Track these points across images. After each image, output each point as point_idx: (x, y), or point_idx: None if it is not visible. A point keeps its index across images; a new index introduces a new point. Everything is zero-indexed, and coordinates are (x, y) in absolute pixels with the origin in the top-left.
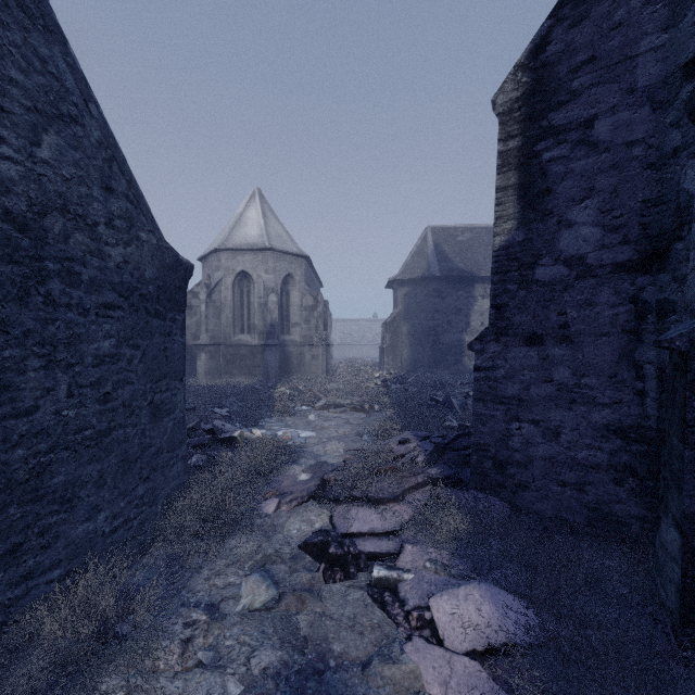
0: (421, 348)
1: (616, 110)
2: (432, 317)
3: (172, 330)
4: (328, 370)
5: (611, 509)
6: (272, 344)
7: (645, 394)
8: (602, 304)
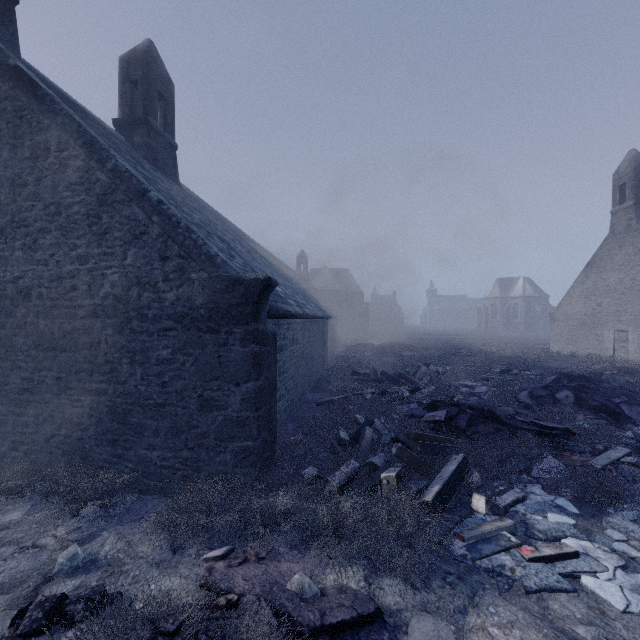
0: None
1: None
2: None
3: (228, 341)
4: None
5: None
6: None
7: None
8: None
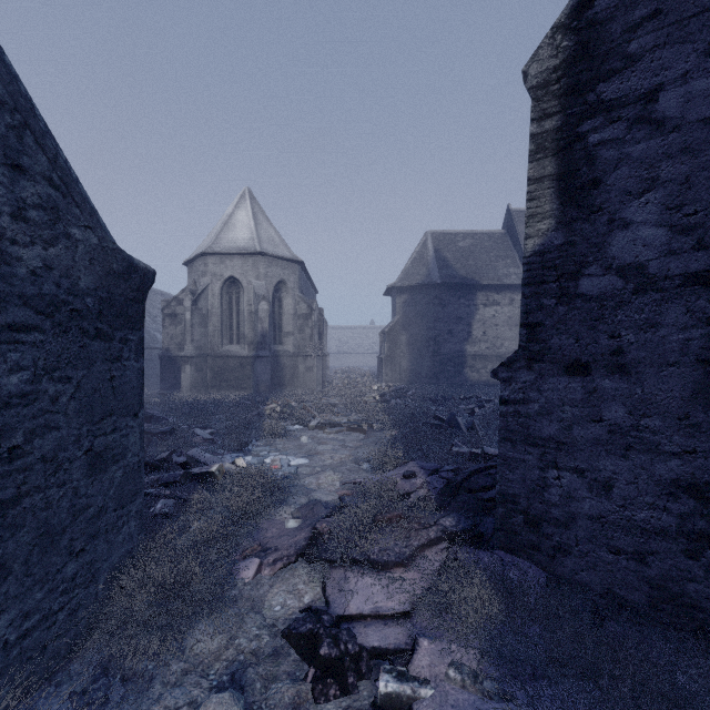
0: (421, 358)
1: (689, 77)
2: (433, 326)
3: (122, 354)
4: (323, 382)
5: (683, 589)
6: (262, 356)
7: None
8: (668, 326)
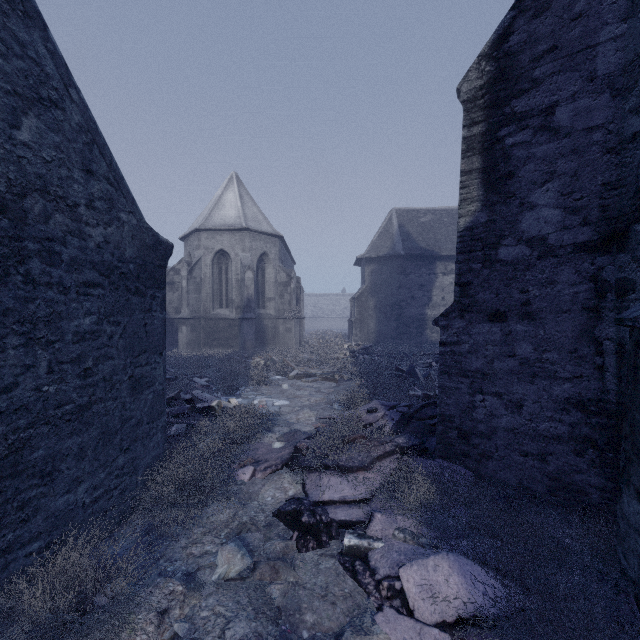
0: (387, 321)
1: (576, 97)
2: (397, 292)
3: (152, 307)
4: (300, 342)
5: (572, 479)
6: (248, 318)
7: (605, 369)
8: (562, 283)
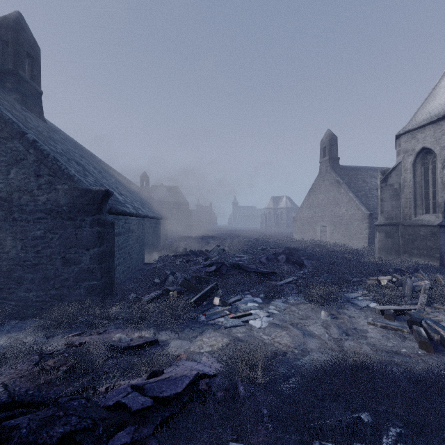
0: None
1: None
2: None
3: (82, 225)
4: None
5: None
6: None
7: None
8: None
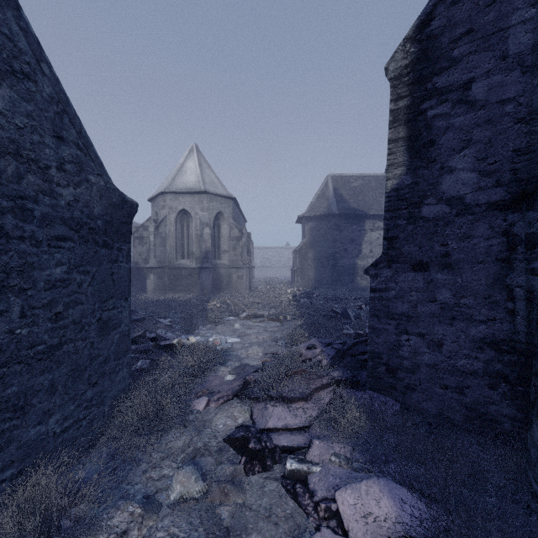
0: (324, 269)
1: (490, 73)
2: (332, 246)
3: (118, 258)
4: (251, 287)
5: (486, 409)
6: (206, 267)
7: (515, 313)
8: (478, 237)
